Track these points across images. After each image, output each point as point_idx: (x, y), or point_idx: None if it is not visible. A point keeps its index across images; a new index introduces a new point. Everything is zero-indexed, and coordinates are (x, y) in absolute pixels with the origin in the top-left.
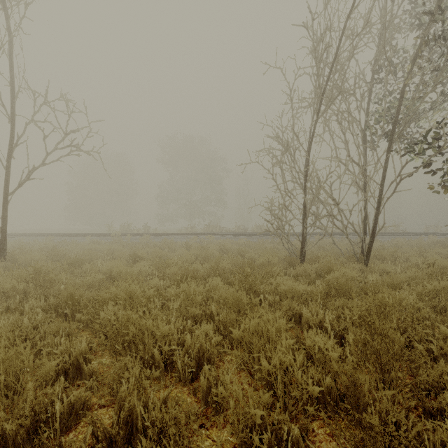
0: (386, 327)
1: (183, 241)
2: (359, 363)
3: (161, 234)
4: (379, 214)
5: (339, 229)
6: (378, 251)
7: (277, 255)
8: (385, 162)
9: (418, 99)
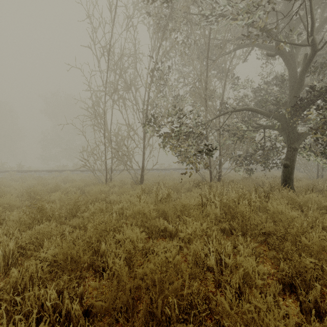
0: (75, 209)
1: (44, 176)
2: (34, 222)
3: (29, 170)
4: (144, 157)
5: (129, 166)
6: (154, 178)
7: (90, 182)
8: (144, 129)
9: (163, 97)
